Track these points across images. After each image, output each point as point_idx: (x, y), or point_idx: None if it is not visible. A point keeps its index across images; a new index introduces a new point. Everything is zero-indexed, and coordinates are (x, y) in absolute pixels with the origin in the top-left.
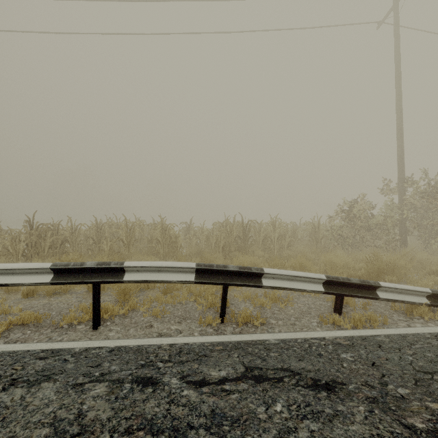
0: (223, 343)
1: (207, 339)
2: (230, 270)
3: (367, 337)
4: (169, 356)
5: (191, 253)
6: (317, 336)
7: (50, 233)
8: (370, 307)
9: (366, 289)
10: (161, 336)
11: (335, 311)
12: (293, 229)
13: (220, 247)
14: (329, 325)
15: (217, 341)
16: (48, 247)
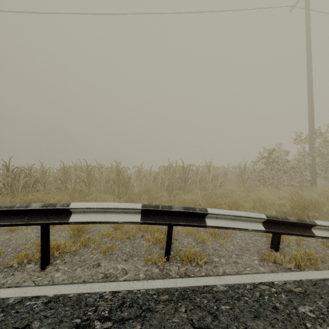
0: (169, 291)
1: (152, 285)
2: (175, 211)
3: (317, 282)
4: (109, 310)
5: (141, 191)
6: (265, 280)
7: (23, 175)
8: (303, 243)
9: (302, 228)
10: (106, 277)
11: (272, 247)
12: (224, 172)
13: (165, 186)
14: (271, 264)
15: (163, 288)
16: (22, 186)
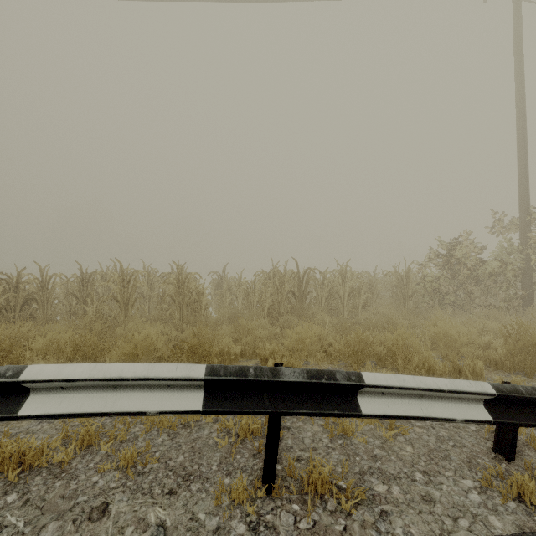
0: None
1: None
2: (288, 382)
3: None
4: None
5: (223, 317)
6: None
7: (1, 288)
8: None
9: None
10: None
11: (498, 451)
12: (370, 281)
13: (265, 308)
14: (514, 505)
15: None
16: None
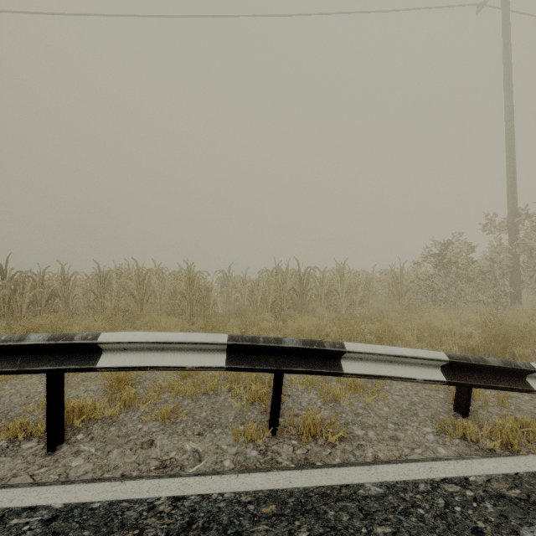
0: (277, 496)
1: (246, 484)
2: (288, 347)
3: None
4: None
5: (229, 312)
6: (451, 474)
7: (30, 285)
8: (509, 401)
9: (510, 376)
10: (163, 468)
11: (457, 410)
12: (367, 279)
13: (269, 304)
14: (458, 441)
15: (266, 490)
16: (28, 304)
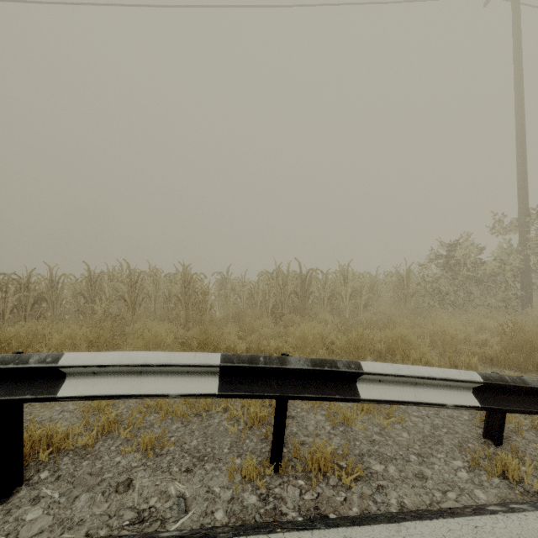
0: None
1: None
2: (294, 369)
3: None
4: None
5: (227, 316)
6: (504, 537)
7: (13, 288)
8: None
9: None
10: (140, 522)
11: (487, 436)
12: (372, 282)
13: (269, 308)
14: (497, 481)
15: None
16: (11, 309)
